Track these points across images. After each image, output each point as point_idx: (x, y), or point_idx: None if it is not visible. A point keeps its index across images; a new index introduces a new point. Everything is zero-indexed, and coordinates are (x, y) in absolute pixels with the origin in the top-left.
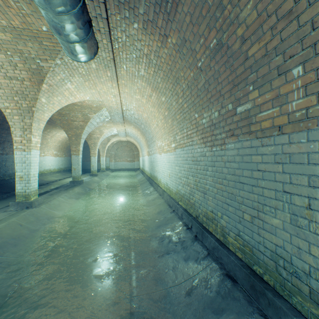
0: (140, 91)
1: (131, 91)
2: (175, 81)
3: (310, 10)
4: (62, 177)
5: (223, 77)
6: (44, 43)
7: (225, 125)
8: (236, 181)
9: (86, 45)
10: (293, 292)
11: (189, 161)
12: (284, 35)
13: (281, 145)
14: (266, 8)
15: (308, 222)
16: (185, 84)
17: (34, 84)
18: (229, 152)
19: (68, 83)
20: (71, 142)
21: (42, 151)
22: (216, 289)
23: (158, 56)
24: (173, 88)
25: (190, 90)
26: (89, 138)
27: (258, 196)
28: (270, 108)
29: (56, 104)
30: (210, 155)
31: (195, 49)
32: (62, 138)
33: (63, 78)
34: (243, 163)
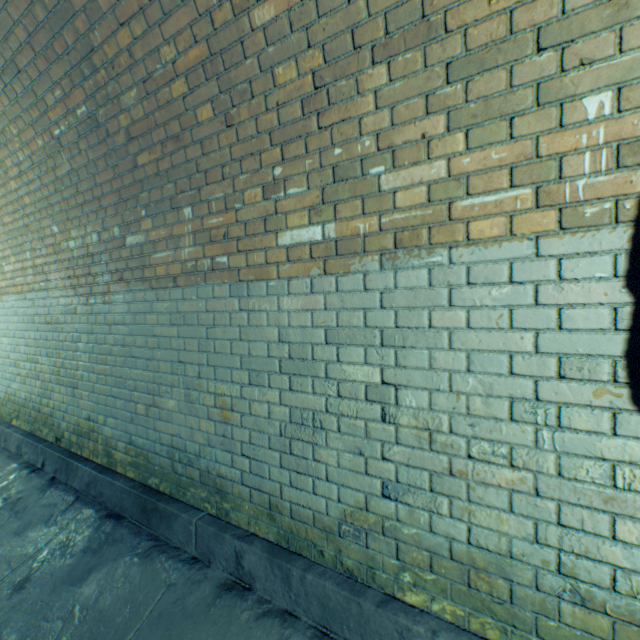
0: None
1: None
2: None
3: (195, 148)
4: None
5: (105, 177)
6: None
7: (111, 260)
8: (127, 356)
9: None
10: (188, 487)
11: (40, 323)
12: (176, 161)
13: (177, 302)
14: (154, 113)
15: (199, 394)
16: (25, 154)
17: None
18: (117, 308)
19: None
20: None
21: None
22: (85, 546)
23: None
24: None
25: (38, 173)
26: None
27: (155, 373)
28: (166, 250)
29: None
30: (86, 311)
31: (45, 98)
32: None
33: None
34: (137, 326)
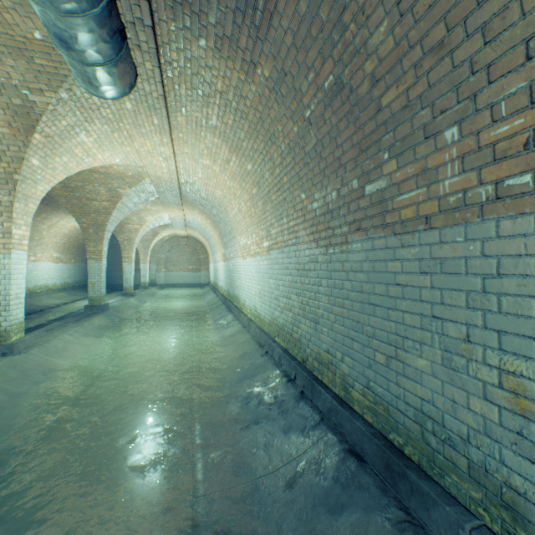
0: (210, 152)
1: (194, 152)
2: (269, 139)
3: (468, 44)
4: (69, 299)
5: (344, 136)
6: (36, 61)
7: (348, 213)
8: (363, 302)
9: (116, 70)
10: (446, 469)
11: (291, 270)
12: (433, 78)
13: (429, 246)
14: (407, 34)
15: (467, 362)
16: (284, 144)
17: (18, 133)
18: (353, 256)
19: (82, 134)
20: (86, 237)
21: (32, 252)
22: (333, 474)
23: (240, 95)
24: (266, 151)
25: (292, 155)
26: (121, 230)
27: (396, 324)
28: (414, 189)
29: (59, 169)
30: (325, 260)
31: (300, 88)
32: (69, 230)
33: (72, 123)
34: (375, 274)
